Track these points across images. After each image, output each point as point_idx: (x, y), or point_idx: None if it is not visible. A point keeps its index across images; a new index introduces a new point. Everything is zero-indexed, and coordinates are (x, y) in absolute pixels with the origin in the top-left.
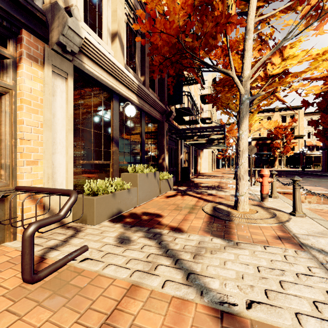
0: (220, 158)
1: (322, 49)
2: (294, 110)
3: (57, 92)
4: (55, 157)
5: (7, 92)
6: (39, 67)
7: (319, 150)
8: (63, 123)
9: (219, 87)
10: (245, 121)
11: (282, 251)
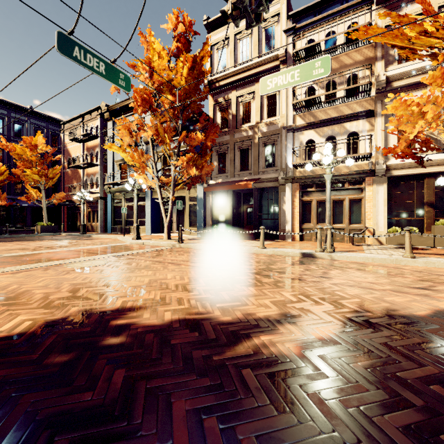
0: None
1: None
2: None
3: (379, 192)
4: (378, 217)
5: (362, 198)
6: (371, 186)
7: None
8: (382, 203)
9: None
10: None
11: None
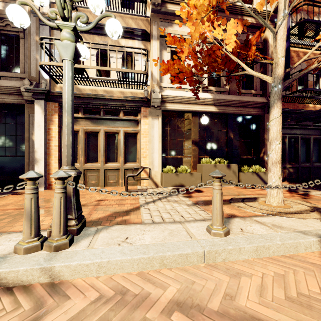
0: None
1: None
2: None
3: (155, 126)
4: (154, 154)
5: (138, 132)
6: (147, 118)
7: None
8: (157, 139)
9: None
10: (272, 111)
11: (203, 213)
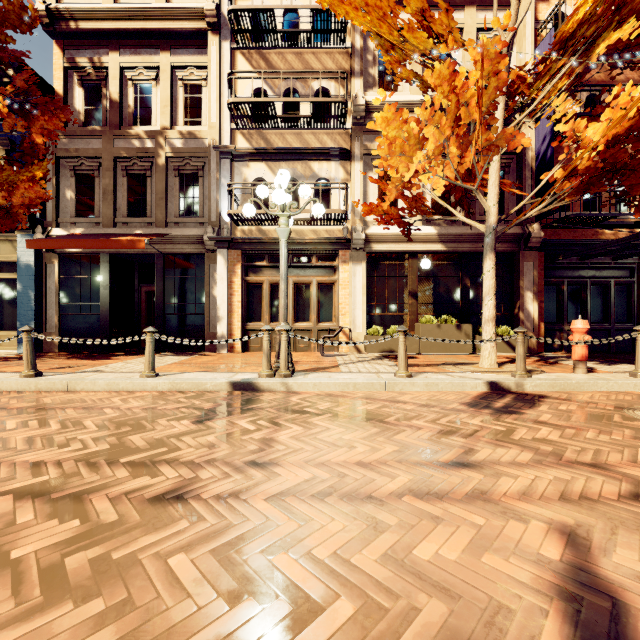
0: None
1: None
2: None
3: (357, 273)
4: (356, 311)
5: (336, 282)
6: (347, 264)
7: None
8: (360, 290)
9: None
10: (485, 263)
11: None
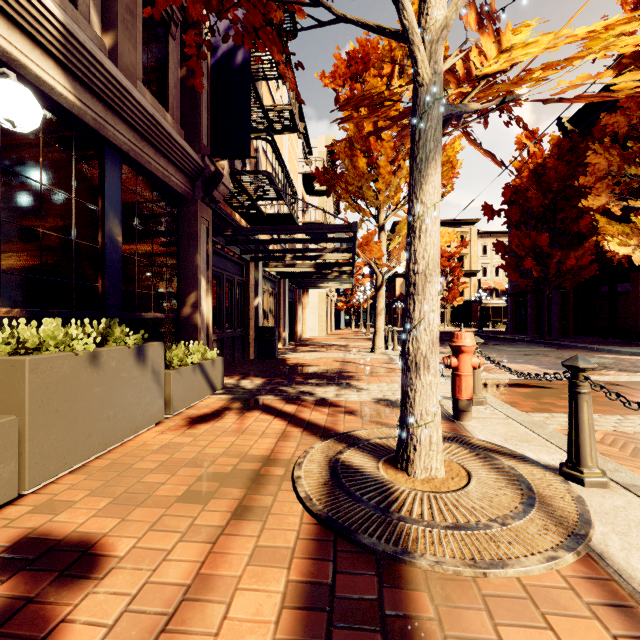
0: (342, 308)
1: (598, 24)
2: (464, 227)
3: None
4: None
5: None
6: None
7: (499, 297)
8: None
9: (342, 148)
10: (432, 174)
11: None
